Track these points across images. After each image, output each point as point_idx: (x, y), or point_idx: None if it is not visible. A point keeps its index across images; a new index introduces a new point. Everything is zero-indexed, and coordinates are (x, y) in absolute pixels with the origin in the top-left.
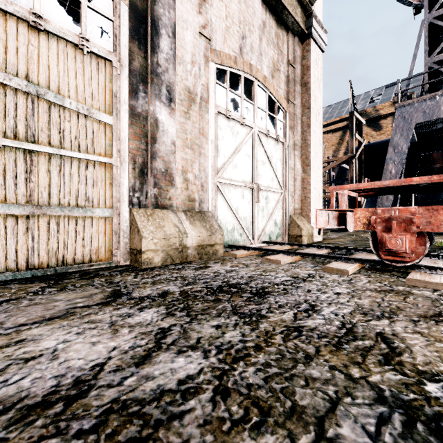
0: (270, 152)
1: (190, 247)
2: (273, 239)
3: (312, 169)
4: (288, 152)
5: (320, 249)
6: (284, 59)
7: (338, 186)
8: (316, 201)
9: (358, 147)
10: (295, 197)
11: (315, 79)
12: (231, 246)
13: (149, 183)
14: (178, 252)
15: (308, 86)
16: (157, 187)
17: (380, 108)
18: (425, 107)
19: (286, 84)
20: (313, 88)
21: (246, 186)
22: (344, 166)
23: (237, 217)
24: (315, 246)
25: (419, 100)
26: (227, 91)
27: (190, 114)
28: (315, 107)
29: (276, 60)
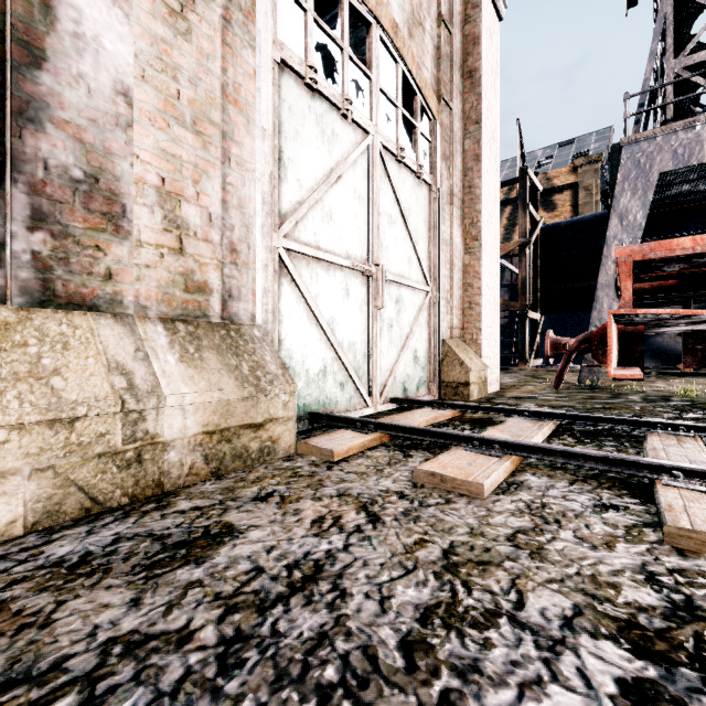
0: (406, 200)
1: (176, 441)
2: (411, 392)
3: (484, 248)
4: (440, 207)
5: (537, 421)
6: (432, 9)
7: (647, 244)
8: (490, 311)
9: (532, 229)
10: (453, 303)
11: (489, 68)
12: (318, 417)
13: (6, 208)
14: (119, 468)
15: (476, 78)
16: (48, 231)
17: (554, 175)
18: (676, 144)
19: (436, 63)
20: (486, 85)
21: (353, 268)
22: (504, 263)
23: (334, 341)
24: (520, 412)
25: (666, 131)
26: (307, 16)
27: (189, 23)
28: (489, 124)
29: (417, 2)
